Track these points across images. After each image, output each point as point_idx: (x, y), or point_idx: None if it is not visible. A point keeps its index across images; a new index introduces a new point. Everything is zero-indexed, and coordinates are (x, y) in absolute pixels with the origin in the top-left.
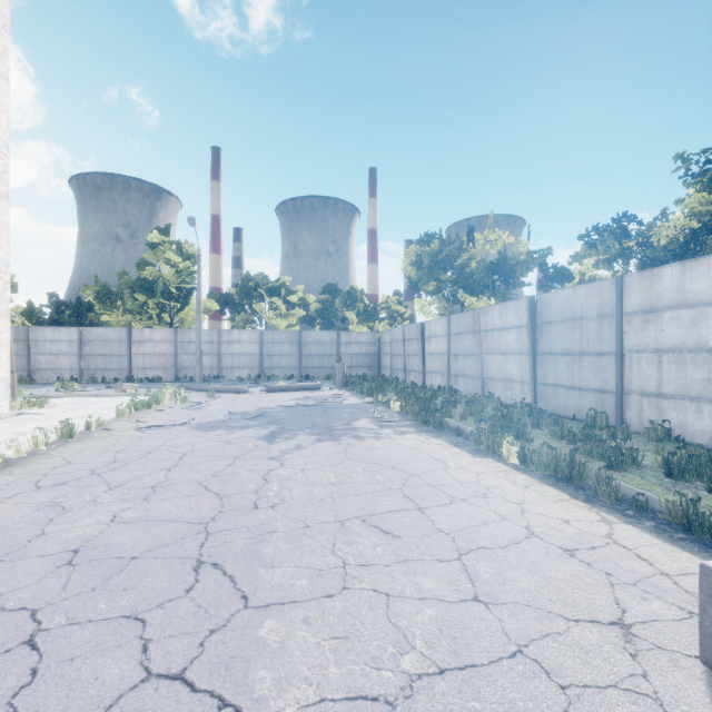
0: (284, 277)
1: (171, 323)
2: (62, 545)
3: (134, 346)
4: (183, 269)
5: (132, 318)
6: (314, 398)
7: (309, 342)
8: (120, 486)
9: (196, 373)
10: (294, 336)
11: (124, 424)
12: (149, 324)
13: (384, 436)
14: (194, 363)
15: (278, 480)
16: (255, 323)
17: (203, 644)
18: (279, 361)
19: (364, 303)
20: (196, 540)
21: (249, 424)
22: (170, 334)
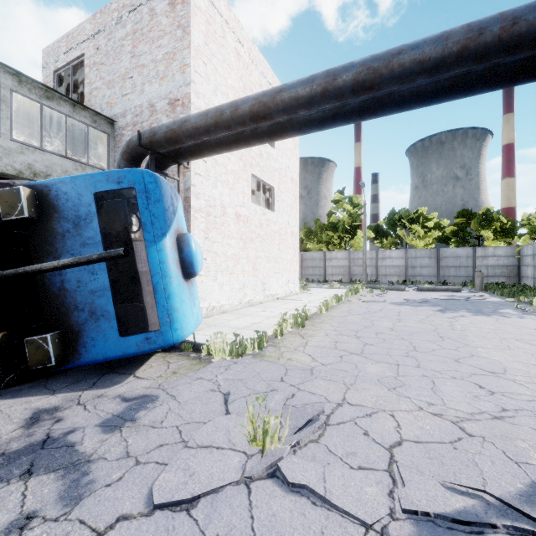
0: (420, 208)
1: (345, 247)
2: (385, 327)
3: (326, 262)
4: (352, 214)
5: (322, 245)
6: (458, 296)
7: (446, 256)
8: (384, 317)
9: (363, 278)
10: (432, 252)
11: (353, 299)
12: (333, 248)
13: (527, 318)
14: (360, 272)
15: (459, 324)
16: (397, 244)
17: (458, 348)
18: (420, 270)
19: (500, 221)
20: (434, 332)
21: (422, 305)
22: (346, 254)
